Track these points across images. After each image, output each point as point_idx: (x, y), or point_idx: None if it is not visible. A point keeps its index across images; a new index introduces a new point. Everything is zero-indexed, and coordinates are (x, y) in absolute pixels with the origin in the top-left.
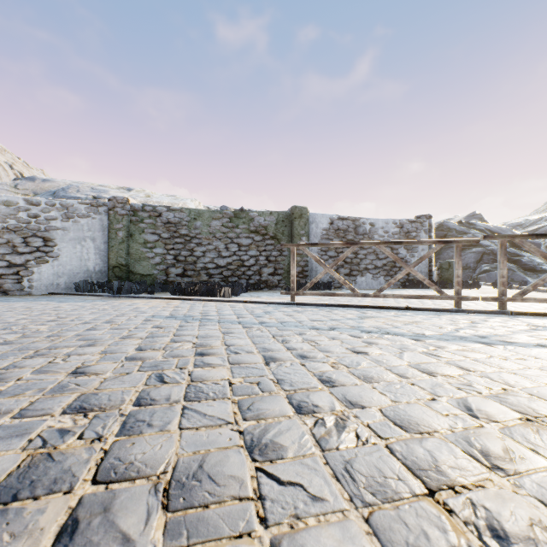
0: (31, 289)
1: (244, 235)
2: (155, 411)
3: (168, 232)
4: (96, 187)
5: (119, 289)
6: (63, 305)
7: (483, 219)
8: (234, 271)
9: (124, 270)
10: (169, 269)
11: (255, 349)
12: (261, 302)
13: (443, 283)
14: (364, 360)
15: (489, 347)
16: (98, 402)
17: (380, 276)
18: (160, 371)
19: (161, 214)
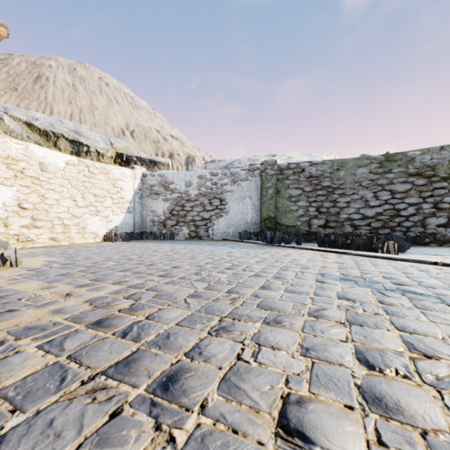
0: (213, 236)
1: (398, 180)
2: None
3: (310, 185)
4: (250, 158)
5: (271, 238)
6: (233, 251)
7: None
8: (385, 222)
9: (272, 222)
10: (311, 221)
11: None
12: None
13: None
14: None
15: None
16: None
17: None
18: None
19: (303, 169)
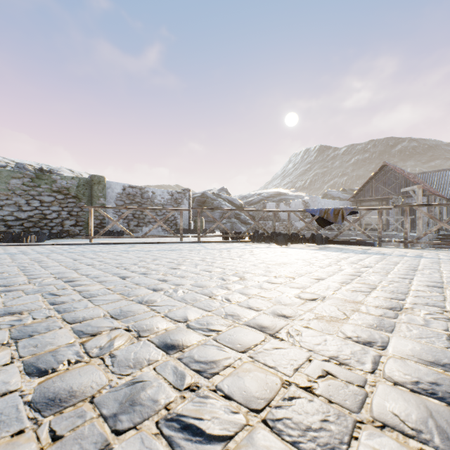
0: None
1: (46, 193)
2: (33, 270)
3: None
4: None
5: None
6: None
7: (228, 191)
8: (36, 223)
9: None
10: None
11: (69, 258)
12: (66, 244)
13: (195, 230)
14: (119, 257)
15: (170, 251)
16: (4, 271)
17: (159, 226)
18: (22, 266)
19: None
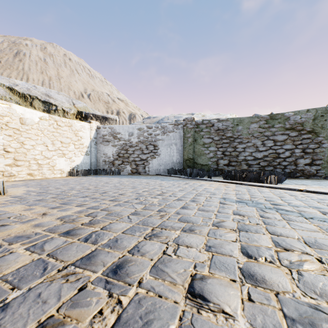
0: (148, 172)
1: (278, 132)
2: None
3: (218, 136)
4: (176, 116)
5: (190, 173)
6: (163, 182)
7: None
8: (270, 162)
9: (191, 162)
10: (219, 161)
11: None
12: (322, 193)
13: None
14: None
15: None
16: None
17: None
18: None
19: (213, 124)
